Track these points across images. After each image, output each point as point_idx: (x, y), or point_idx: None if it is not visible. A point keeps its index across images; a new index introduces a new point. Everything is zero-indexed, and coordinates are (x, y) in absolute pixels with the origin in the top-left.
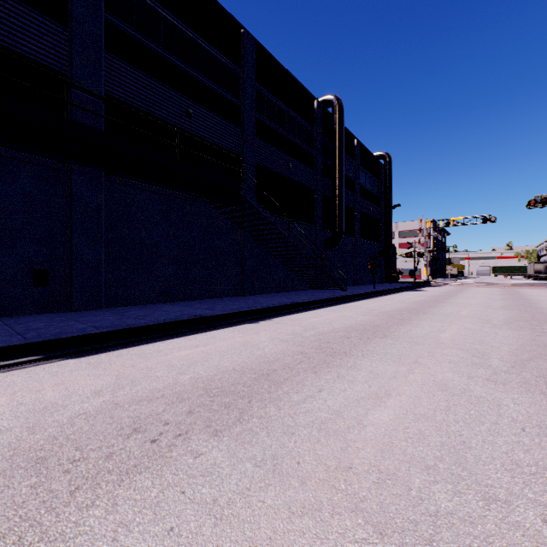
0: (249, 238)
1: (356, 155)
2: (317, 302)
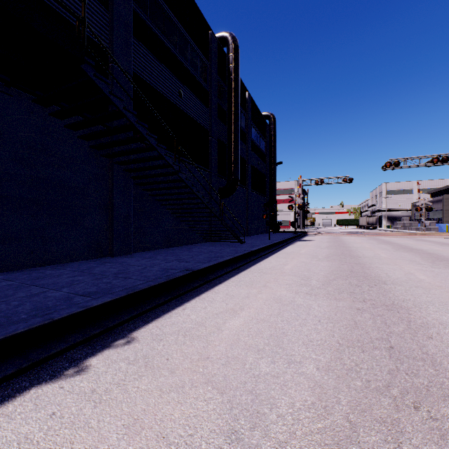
0: (121, 172)
1: (248, 107)
2: (221, 264)
